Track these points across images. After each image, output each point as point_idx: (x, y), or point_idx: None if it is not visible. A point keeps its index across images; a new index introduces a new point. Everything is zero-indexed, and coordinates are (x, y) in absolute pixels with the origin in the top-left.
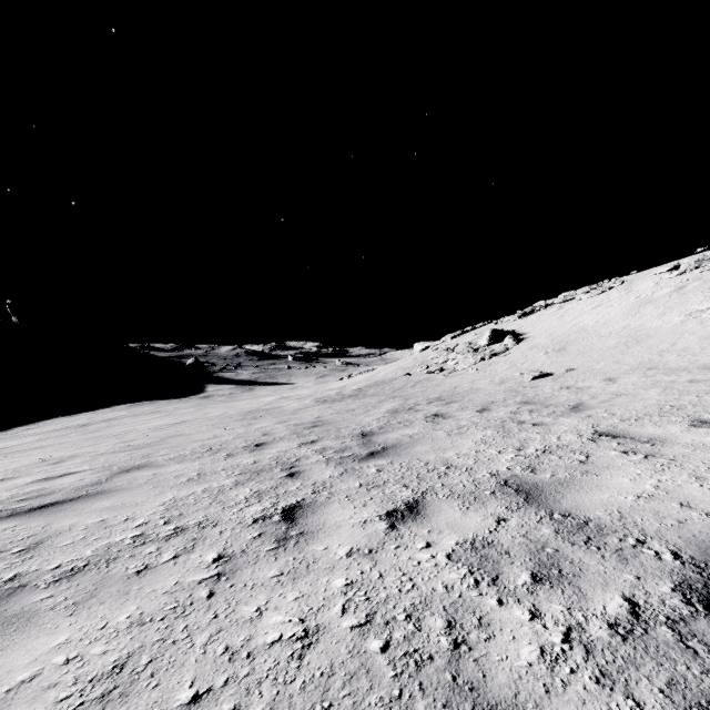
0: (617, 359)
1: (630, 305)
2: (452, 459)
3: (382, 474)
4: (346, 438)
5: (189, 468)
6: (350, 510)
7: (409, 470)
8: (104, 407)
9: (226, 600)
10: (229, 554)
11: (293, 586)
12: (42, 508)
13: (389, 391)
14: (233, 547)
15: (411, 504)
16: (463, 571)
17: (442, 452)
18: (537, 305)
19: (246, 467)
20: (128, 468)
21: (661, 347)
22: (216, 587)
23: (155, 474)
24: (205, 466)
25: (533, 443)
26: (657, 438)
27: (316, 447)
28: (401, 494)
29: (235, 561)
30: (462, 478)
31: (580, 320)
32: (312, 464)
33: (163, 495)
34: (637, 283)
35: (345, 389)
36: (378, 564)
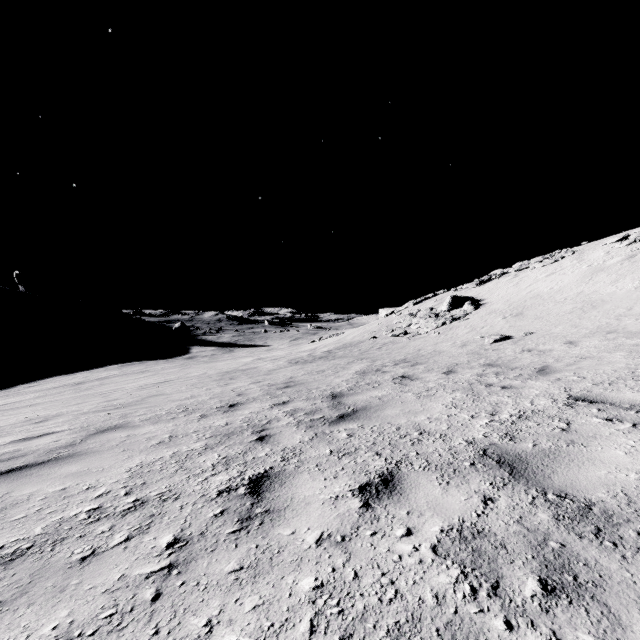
0: (574, 324)
1: (583, 273)
2: (423, 424)
3: (353, 439)
4: (317, 399)
5: (162, 430)
6: (320, 483)
7: (381, 436)
8: (99, 367)
9: (173, 606)
10: (185, 537)
11: (253, 587)
12: (9, 473)
13: (357, 353)
14: (191, 527)
15: (385, 476)
16: (454, 573)
17: (412, 415)
18: (493, 274)
19: (218, 429)
20: (104, 429)
21: (618, 312)
22: (165, 585)
23: (129, 435)
24: (178, 427)
25: (505, 407)
26: (639, 404)
27: (287, 409)
28: (373, 463)
29: (191, 548)
30: (436, 446)
31: (535, 287)
32: (282, 427)
33: (131, 459)
34: (588, 252)
35: (316, 351)
36: (353, 557)
